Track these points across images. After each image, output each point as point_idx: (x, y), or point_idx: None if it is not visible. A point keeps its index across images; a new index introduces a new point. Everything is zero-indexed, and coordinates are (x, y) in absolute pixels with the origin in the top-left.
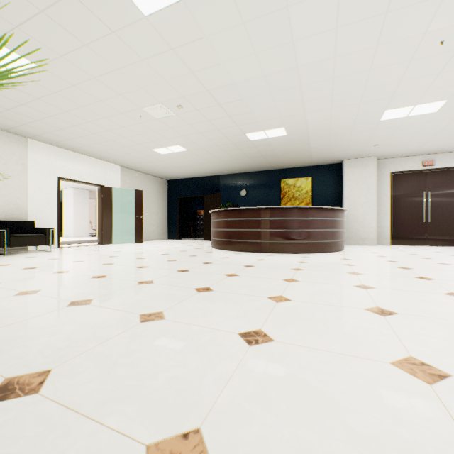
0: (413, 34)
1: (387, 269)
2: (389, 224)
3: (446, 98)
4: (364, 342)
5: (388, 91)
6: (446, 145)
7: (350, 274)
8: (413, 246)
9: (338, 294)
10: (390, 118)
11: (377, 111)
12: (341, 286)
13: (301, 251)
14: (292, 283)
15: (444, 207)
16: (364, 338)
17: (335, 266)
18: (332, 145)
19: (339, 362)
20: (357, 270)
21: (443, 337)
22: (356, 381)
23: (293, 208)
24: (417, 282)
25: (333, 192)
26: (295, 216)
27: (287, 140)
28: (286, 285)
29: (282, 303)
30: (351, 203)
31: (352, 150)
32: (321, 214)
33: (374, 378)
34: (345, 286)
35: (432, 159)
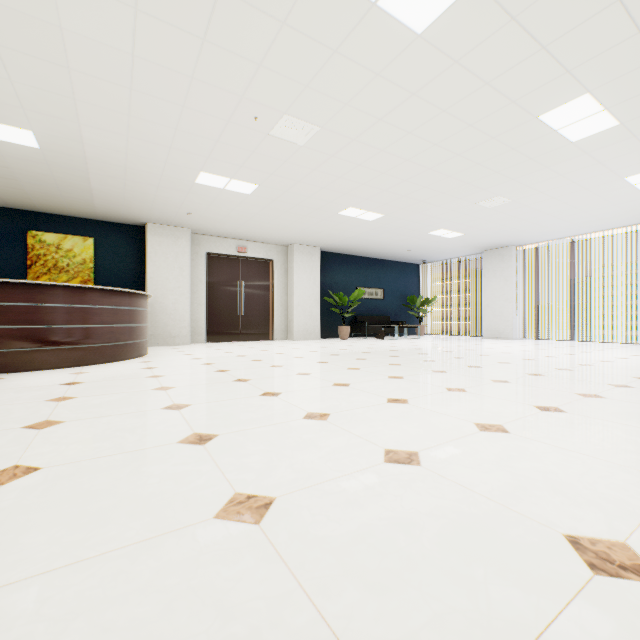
0: (232, 90)
1: (205, 376)
2: (205, 317)
3: (259, 183)
4: (180, 498)
5: (205, 148)
6: (257, 233)
7: (157, 391)
8: (230, 342)
9: (138, 429)
10: (207, 183)
11: (192, 168)
12: (144, 413)
13: (72, 363)
14: (48, 429)
15: (255, 299)
16: (180, 492)
17: (135, 381)
18: (130, 195)
19: (140, 561)
20: (167, 383)
21: (264, 450)
22: (169, 583)
23: (55, 286)
24: (236, 387)
25: (132, 268)
26: (59, 300)
27: (42, 160)
28: (32, 438)
29: (18, 482)
30: (159, 286)
31: (160, 212)
32: (112, 300)
33: (196, 557)
34: (151, 413)
35: (246, 246)
